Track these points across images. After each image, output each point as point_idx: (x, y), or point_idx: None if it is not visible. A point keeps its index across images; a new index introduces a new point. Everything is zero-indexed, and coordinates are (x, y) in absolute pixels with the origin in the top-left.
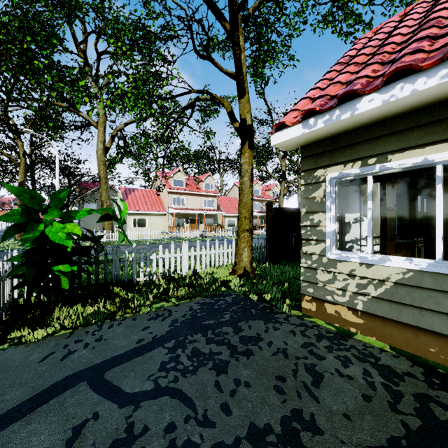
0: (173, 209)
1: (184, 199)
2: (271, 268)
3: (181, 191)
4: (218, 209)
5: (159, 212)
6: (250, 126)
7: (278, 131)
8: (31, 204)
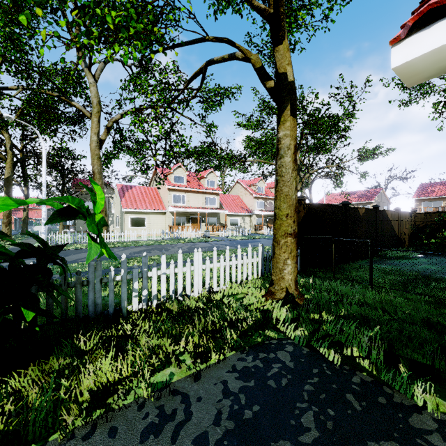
0: (174, 207)
1: (185, 196)
2: (316, 286)
3: (182, 188)
4: (220, 208)
5: (158, 210)
6: (292, 83)
7: (418, 32)
8: None
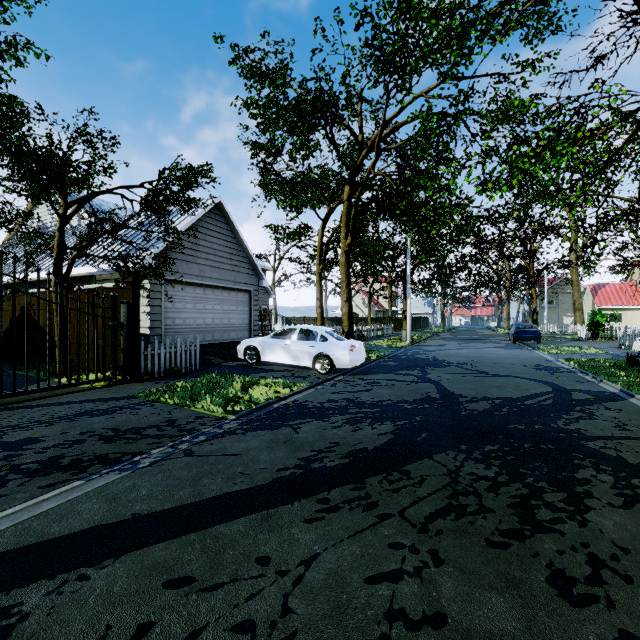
0: None
1: None
2: None
3: None
4: None
5: (637, 306)
6: None
7: None
8: (594, 314)
